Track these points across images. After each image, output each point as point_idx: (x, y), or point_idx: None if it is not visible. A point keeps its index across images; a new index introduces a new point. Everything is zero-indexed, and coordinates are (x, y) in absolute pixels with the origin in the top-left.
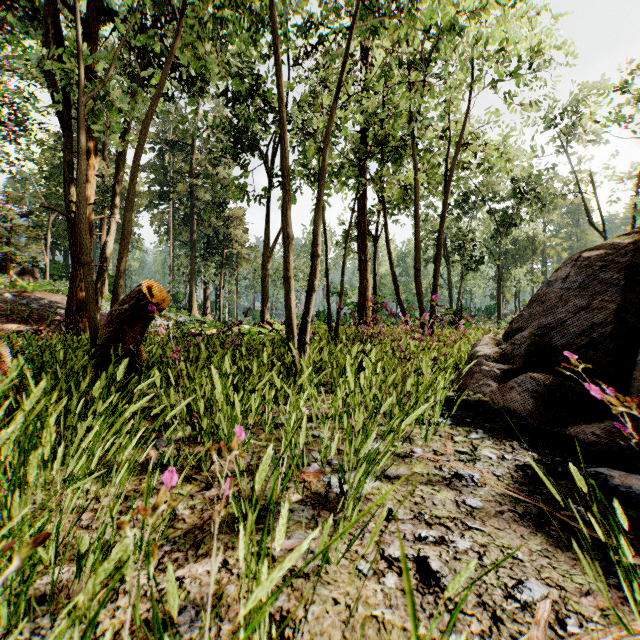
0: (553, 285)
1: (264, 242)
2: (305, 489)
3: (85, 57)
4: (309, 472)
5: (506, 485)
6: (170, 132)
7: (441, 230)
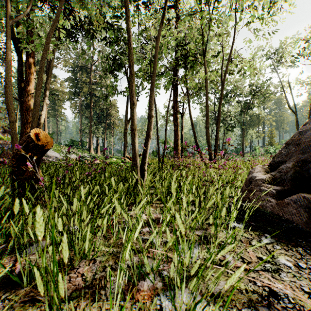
0: (303, 134)
1: (125, 115)
2: None
3: (15, 1)
4: (143, 290)
5: None
6: (80, 62)
7: (220, 106)
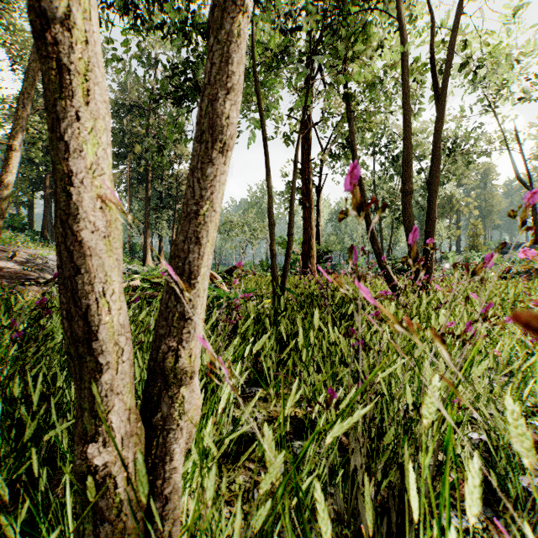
0: None
1: None
2: None
3: None
4: None
5: None
6: (128, 99)
7: (439, 137)
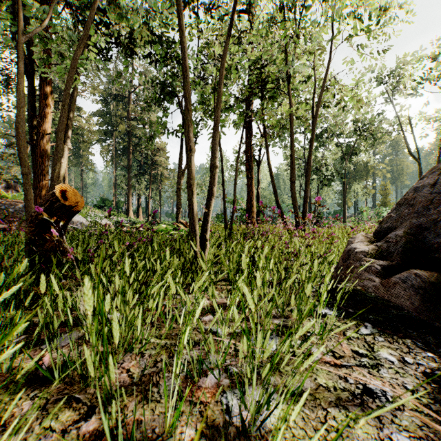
0: (420, 190)
1: (178, 164)
2: (200, 417)
3: (29, 8)
4: (205, 387)
5: (426, 406)
6: (114, 89)
7: (310, 152)
